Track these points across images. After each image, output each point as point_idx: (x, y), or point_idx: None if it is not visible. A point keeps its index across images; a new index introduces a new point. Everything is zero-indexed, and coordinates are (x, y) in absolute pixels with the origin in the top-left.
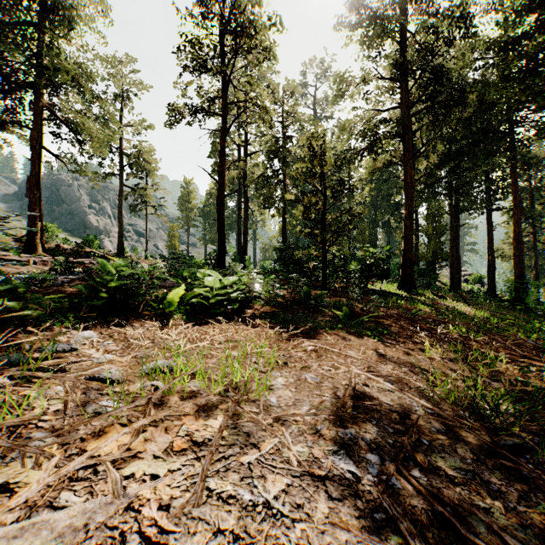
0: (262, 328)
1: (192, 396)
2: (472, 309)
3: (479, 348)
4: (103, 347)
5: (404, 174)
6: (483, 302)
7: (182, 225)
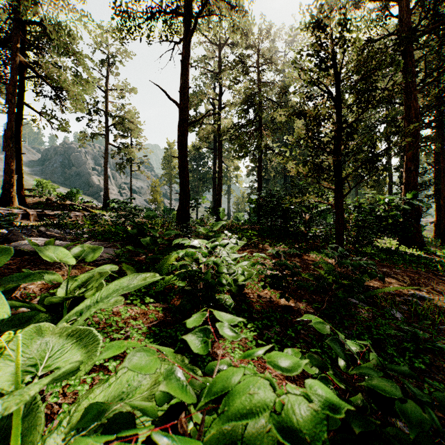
0: None
1: None
2: None
3: None
4: None
5: (406, 108)
6: None
7: (165, 182)
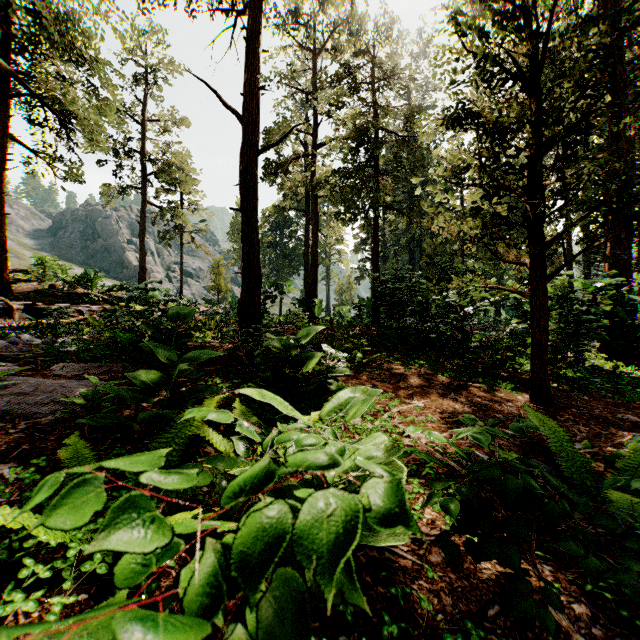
0: None
1: None
2: None
3: None
4: None
5: (612, 140)
6: None
7: (234, 260)
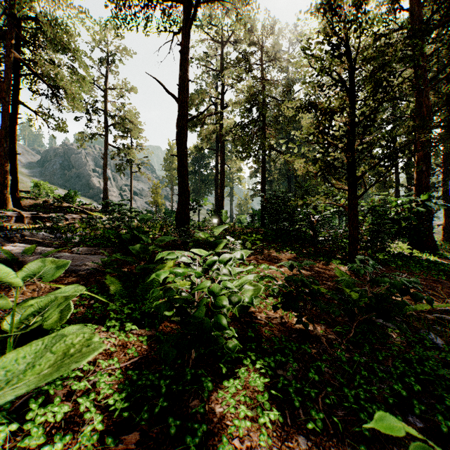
0: None
1: None
2: None
3: None
4: None
5: (417, 106)
6: None
7: (167, 183)
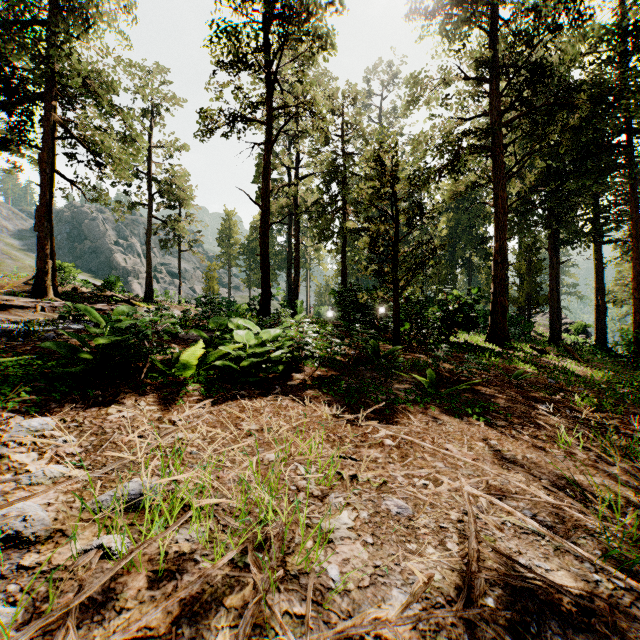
0: (315, 404)
1: (174, 571)
2: (585, 368)
3: (626, 431)
4: (54, 448)
5: (494, 197)
6: (593, 358)
7: (223, 264)
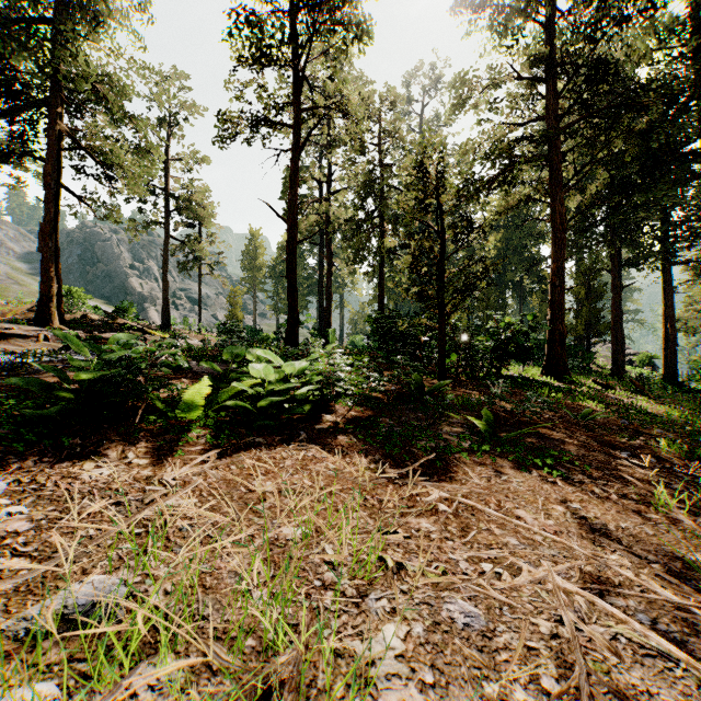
0: (349, 454)
1: None
2: (657, 405)
3: None
4: None
5: (552, 212)
6: (663, 393)
7: (247, 289)
